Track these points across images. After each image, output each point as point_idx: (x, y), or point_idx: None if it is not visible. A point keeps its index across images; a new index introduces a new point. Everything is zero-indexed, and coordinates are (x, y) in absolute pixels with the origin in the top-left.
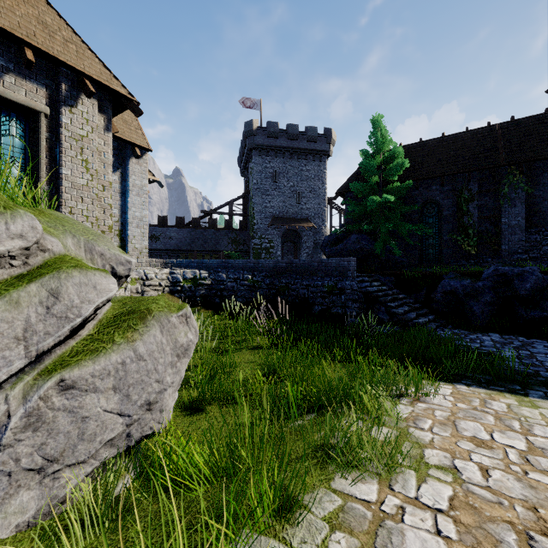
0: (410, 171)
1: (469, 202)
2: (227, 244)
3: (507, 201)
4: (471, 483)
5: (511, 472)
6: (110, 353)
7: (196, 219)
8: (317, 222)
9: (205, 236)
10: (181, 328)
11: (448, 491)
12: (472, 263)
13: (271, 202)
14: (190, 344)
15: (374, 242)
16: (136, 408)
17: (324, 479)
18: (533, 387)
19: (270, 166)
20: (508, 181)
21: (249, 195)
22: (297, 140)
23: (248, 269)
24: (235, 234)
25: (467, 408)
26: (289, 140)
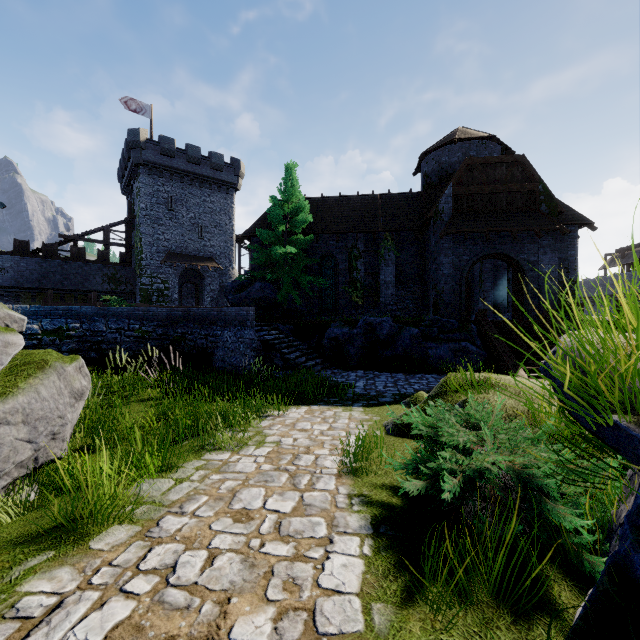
0: (312, 224)
1: (358, 259)
2: (101, 282)
3: (383, 261)
4: (285, 445)
5: (309, 438)
6: (17, 395)
7: (50, 246)
8: (223, 262)
9: (66, 270)
10: (76, 376)
11: (270, 449)
12: (359, 312)
13: (165, 234)
14: (85, 389)
15: (278, 291)
16: (43, 437)
17: (198, 457)
18: (359, 401)
19: (164, 190)
20: (384, 245)
21: (135, 222)
22: (199, 165)
23: (136, 317)
24: (114, 269)
25: (309, 416)
26: (190, 163)
